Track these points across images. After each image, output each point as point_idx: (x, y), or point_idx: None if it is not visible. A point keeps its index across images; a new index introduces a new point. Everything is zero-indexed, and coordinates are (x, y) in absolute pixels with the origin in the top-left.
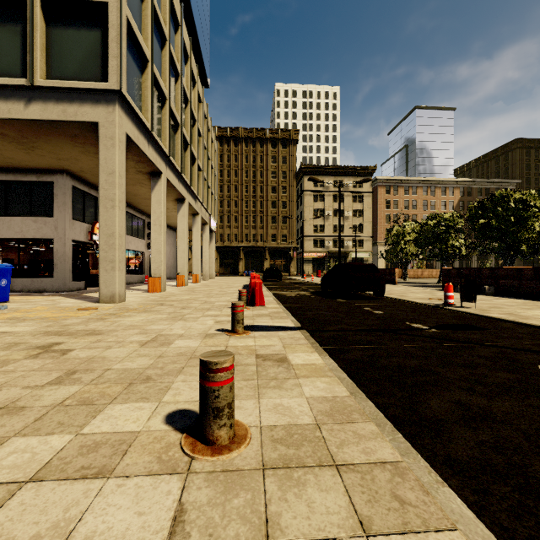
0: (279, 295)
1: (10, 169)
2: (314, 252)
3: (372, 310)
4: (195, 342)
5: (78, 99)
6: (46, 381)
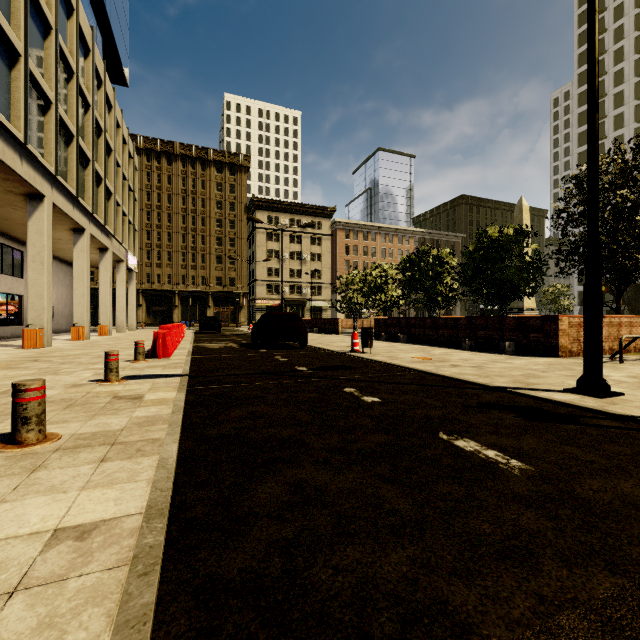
0: (200, 348)
1: None
2: (268, 299)
3: (280, 358)
4: (54, 392)
5: None
6: None
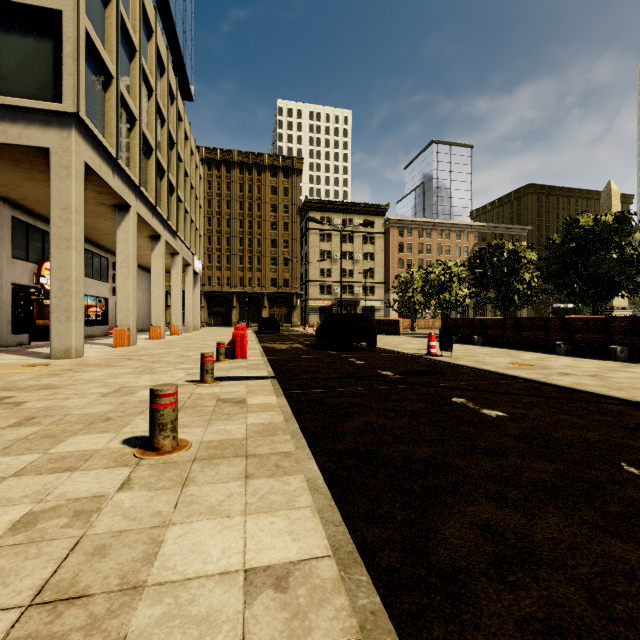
0: (269, 348)
1: None
2: (320, 300)
3: (355, 361)
4: None
5: (22, 119)
6: (5, 425)
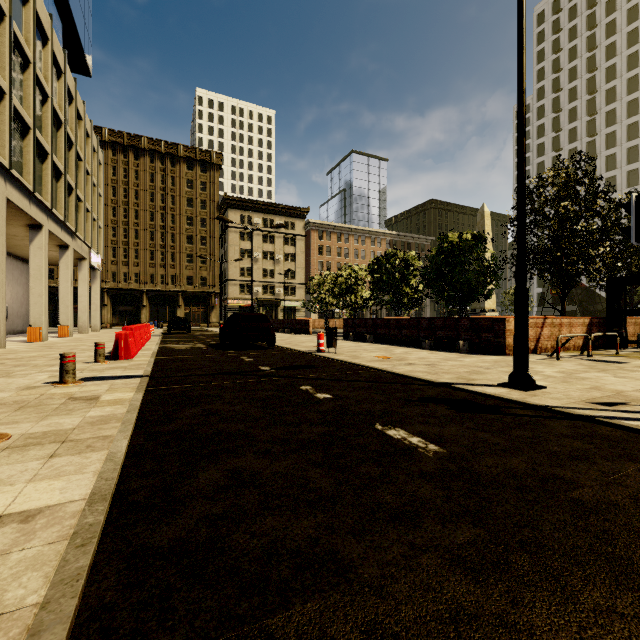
0: (166, 349)
1: None
2: (240, 299)
3: (245, 359)
4: (6, 394)
5: None
6: None
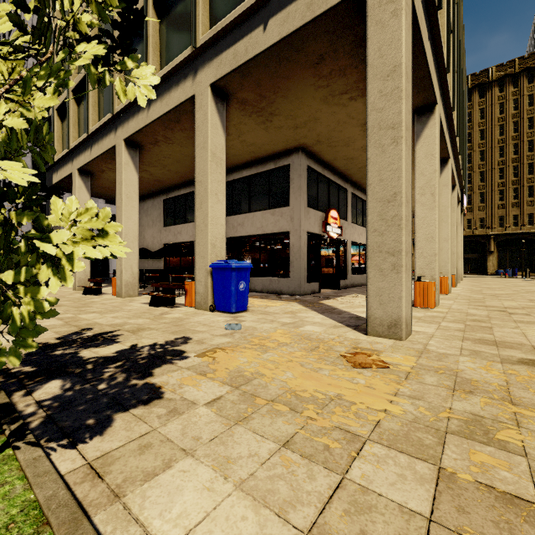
0: None
1: (253, 162)
2: None
3: None
4: None
5: None
6: None
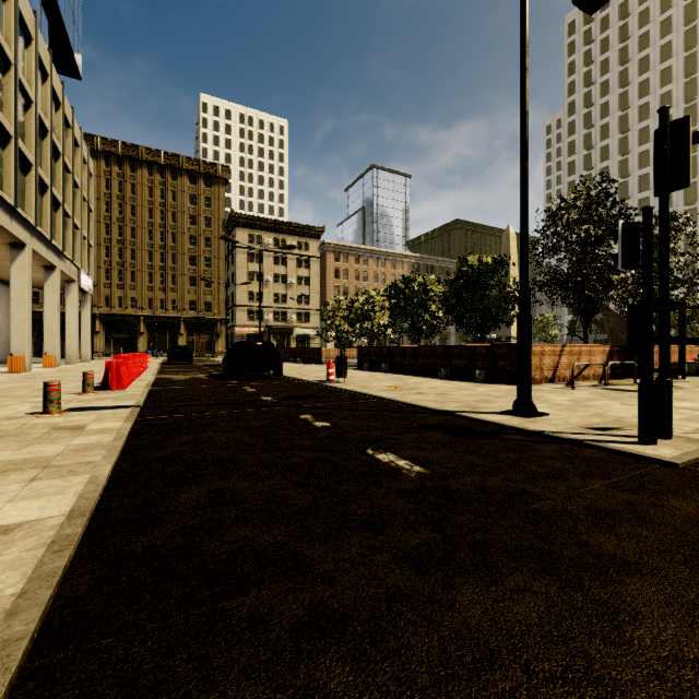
0: (163, 379)
1: None
2: (249, 327)
3: (248, 389)
4: None
5: None
6: None
